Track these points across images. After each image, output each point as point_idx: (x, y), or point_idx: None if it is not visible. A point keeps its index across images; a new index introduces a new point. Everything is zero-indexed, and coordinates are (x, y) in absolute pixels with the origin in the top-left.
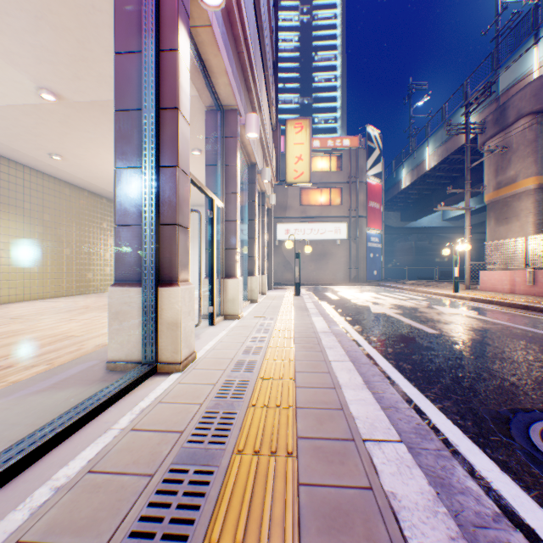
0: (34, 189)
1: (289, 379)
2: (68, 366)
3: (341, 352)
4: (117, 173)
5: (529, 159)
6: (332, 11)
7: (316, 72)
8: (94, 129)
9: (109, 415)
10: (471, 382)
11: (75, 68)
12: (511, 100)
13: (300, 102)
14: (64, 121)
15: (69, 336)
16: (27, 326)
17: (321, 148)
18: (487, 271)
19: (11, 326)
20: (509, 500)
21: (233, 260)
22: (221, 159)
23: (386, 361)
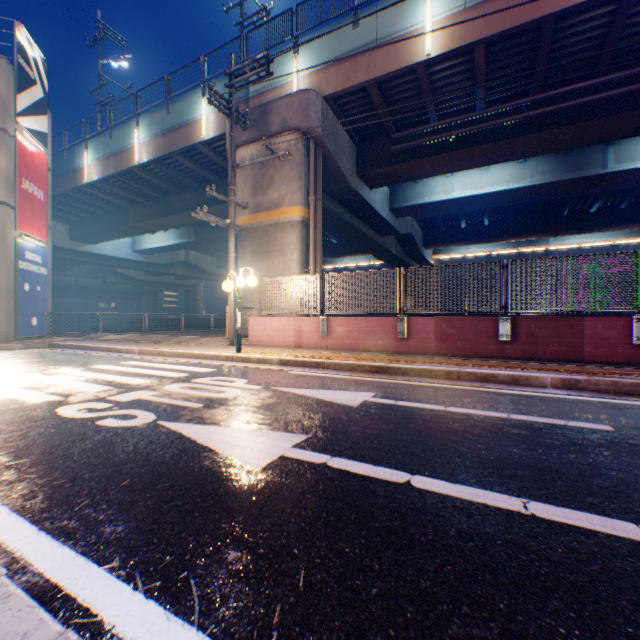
0: None
1: None
2: None
3: None
4: None
5: (296, 184)
6: None
7: None
8: None
9: None
10: None
11: None
12: (276, 104)
13: None
14: None
15: None
16: None
17: None
18: (263, 319)
19: None
20: None
21: None
22: None
23: None
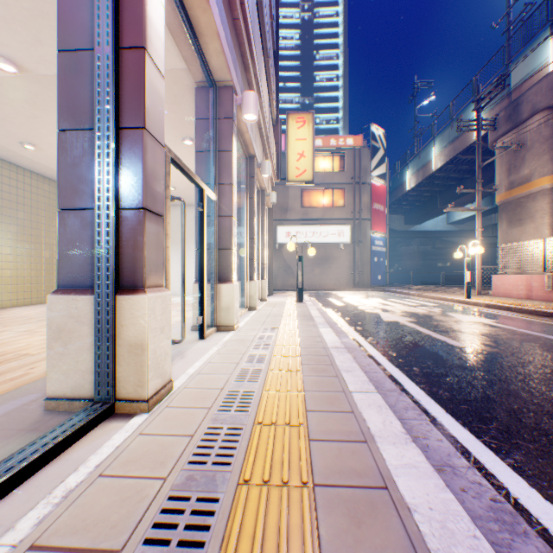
0: (6, 183)
1: (299, 426)
2: None
3: (362, 377)
4: (60, 137)
5: (544, 156)
6: (333, 9)
7: (317, 71)
8: None
9: (8, 507)
10: (535, 418)
11: (33, 27)
12: (525, 95)
13: (301, 102)
14: (31, 101)
15: (21, 355)
16: None
17: (323, 147)
18: (500, 276)
19: None
20: None
21: (228, 261)
22: (213, 143)
23: (416, 387)
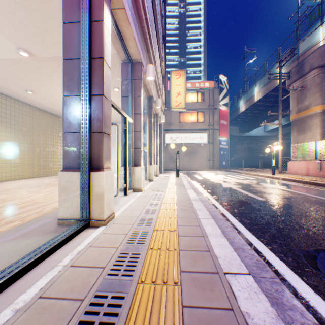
0: (17, 112)
1: (174, 231)
2: (33, 222)
3: (206, 212)
4: (64, 99)
5: (317, 94)
6: (198, 6)
7: (188, 43)
8: (53, 74)
9: (57, 255)
10: (288, 231)
11: (40, 35)
12: (306, 59)
13: (179, 60)
14: (34, 70)
15: (36, 202)
16: (10, 196)
17: (191, 88)
18: (292, 162)
19: (0, 196)
20: (323, 314)
21: (138, 155)
22: (131, 92)
23: (234, 218)
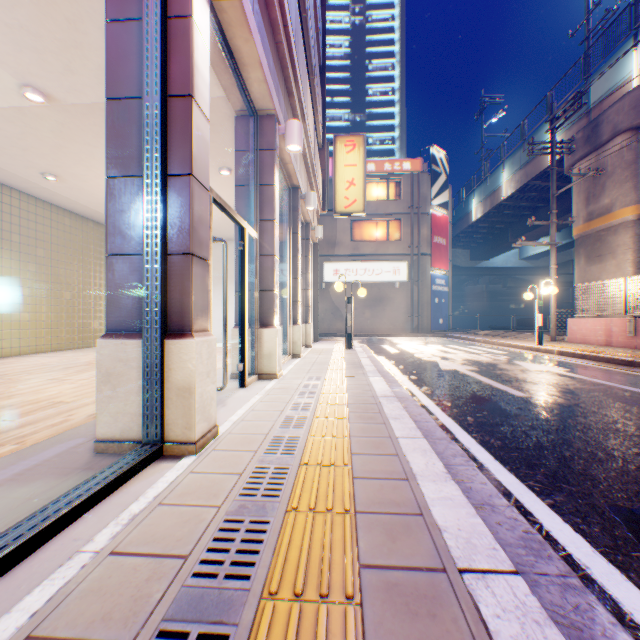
0: (24, 218)
1: (344, 466)
2: (42, 447)
3: (410, 424)
4: (109, 184)
5: (627, 184)
6: (389, 11)
7: (370, 84)
8: (96, 141)
9: (83, 526)
10: (584, 465)
11: (66, 57)
12: (605, 114)
13: (351, 119)
14: (57, 130)
15: (55, 402)
16: (5, 388)
17: (376, 172)
18: (577, 320)
19: None
20: None
21: (270, 304)
22: (254, 177)
23: (468, 435)
